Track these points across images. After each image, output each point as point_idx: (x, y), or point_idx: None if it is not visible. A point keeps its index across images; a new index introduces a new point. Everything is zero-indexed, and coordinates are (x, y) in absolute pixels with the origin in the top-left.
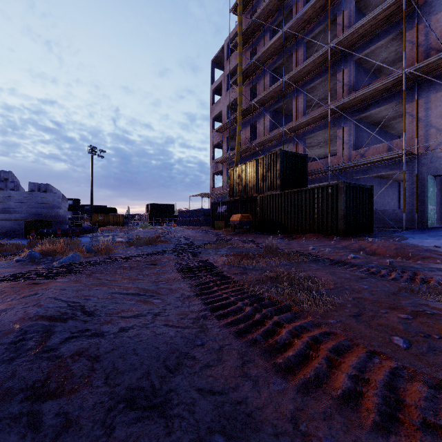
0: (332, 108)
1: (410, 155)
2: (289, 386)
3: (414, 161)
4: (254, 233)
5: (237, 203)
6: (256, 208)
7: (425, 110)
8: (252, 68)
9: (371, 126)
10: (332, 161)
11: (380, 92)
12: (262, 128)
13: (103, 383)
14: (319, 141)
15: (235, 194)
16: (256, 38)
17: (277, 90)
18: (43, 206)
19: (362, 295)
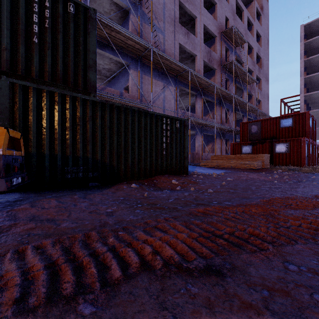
0: None
1: None
2: None
3: None
4: (53, 197)
5: None
6: None
7: (140, 82)
8: None
9: None
10: None
11: (122, 44)
12: None
13: None
14: None
15: None
16: None
17: None
18: None
19: None
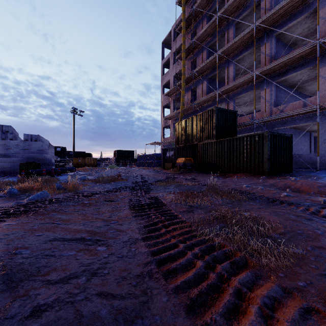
0: (257, 73)
1: (323, 109)
2: None
3: (325, 115)
4: (195, 173)
5: (182, 149)
6: (196, 153)
7: None
8: (193, 45)
9: (288, 88)
10: (256, 116)
11: (296, 60)
12: (200, 91)
13: None
14: (245, 101)
15: (180, 142)
16: (196, 23)
17: (213, 62)
18: (34, 152)
19: (322, 244)
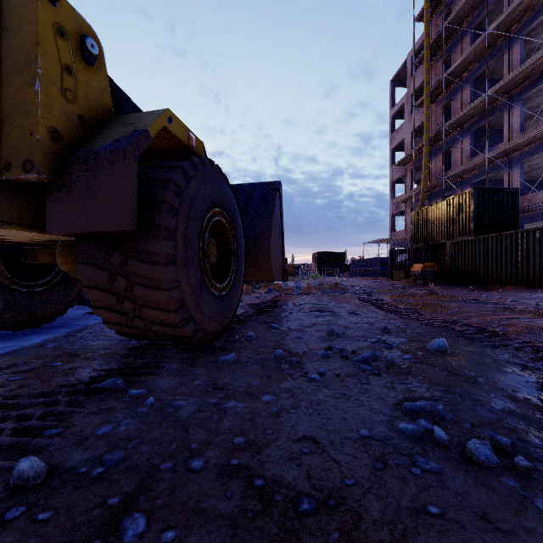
0: None
1: None
2: (398, 318)
3: None
4: (439, 285)
5: (421, 250)
6: (445, 256)
7: None
8: (443, 85)
9: None
10: None
11: None
12: (458, 154)
13: (344, 311)
14: None
15: (419, 240)
16: (451, 43)
17: (480, 106)
18: None
19: (464, 310)
